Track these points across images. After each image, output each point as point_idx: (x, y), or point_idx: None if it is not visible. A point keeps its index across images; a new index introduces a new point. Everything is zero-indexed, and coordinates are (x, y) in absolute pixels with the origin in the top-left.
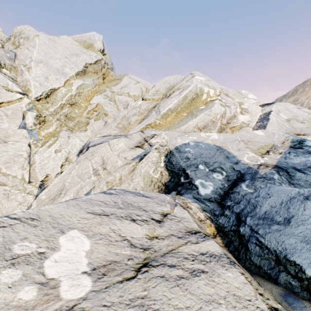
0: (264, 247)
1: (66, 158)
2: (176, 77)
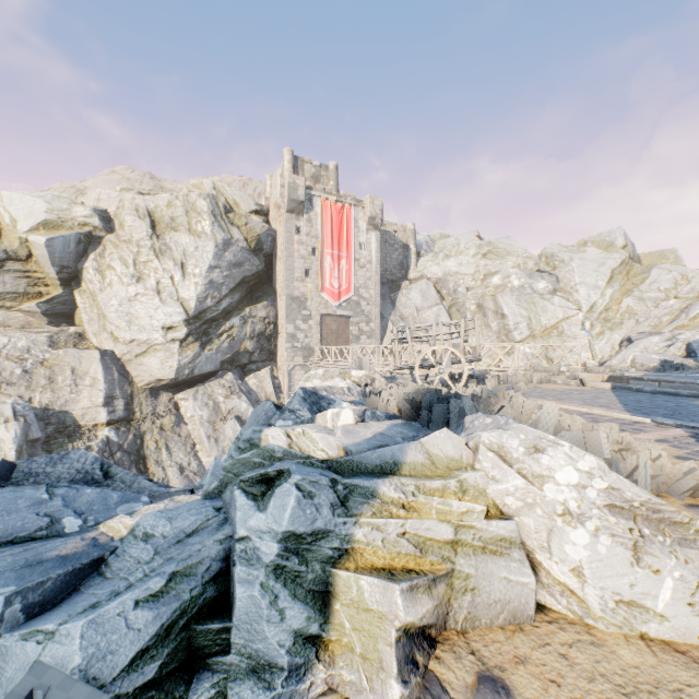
0: None
1: (611, 347)
2: None
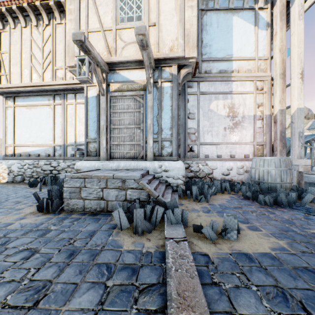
0: None
1: None
2: None
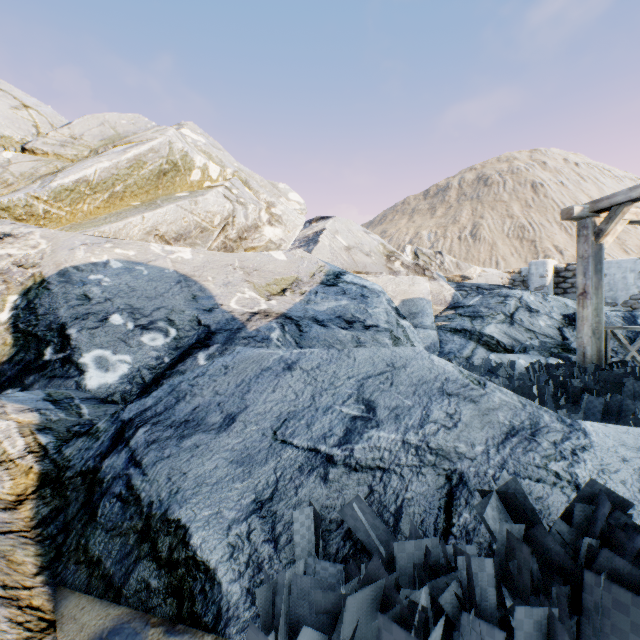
0: (133, 501)
1: None
2: (136, 118)
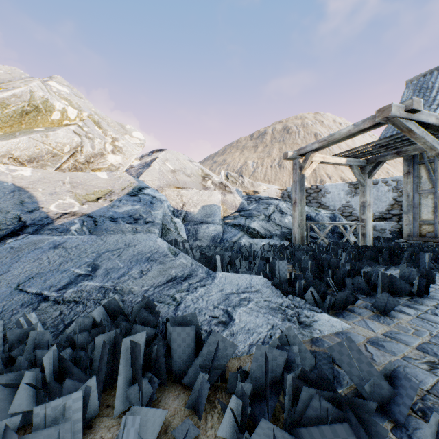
0: None
1: None
2: (13, 69)
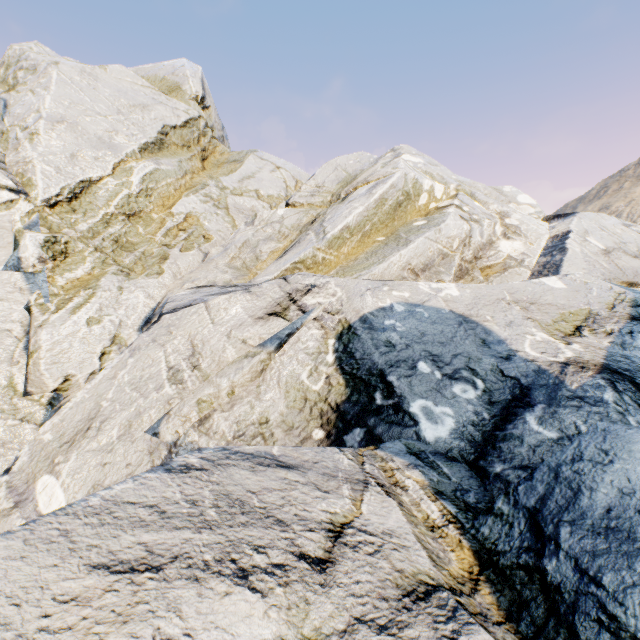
0: (628, 639)
1: (113, 336)
2: (360, 156)
